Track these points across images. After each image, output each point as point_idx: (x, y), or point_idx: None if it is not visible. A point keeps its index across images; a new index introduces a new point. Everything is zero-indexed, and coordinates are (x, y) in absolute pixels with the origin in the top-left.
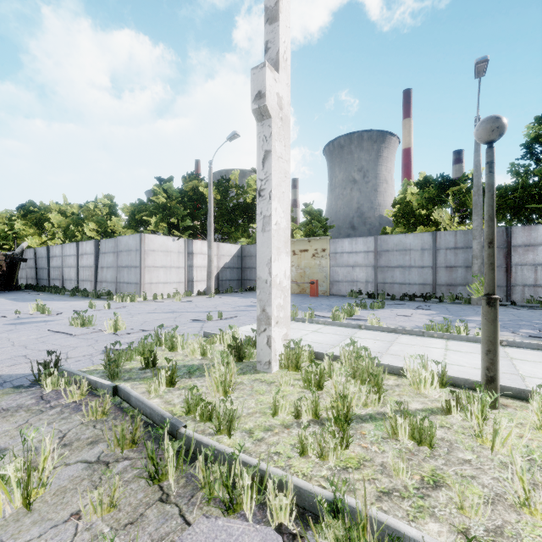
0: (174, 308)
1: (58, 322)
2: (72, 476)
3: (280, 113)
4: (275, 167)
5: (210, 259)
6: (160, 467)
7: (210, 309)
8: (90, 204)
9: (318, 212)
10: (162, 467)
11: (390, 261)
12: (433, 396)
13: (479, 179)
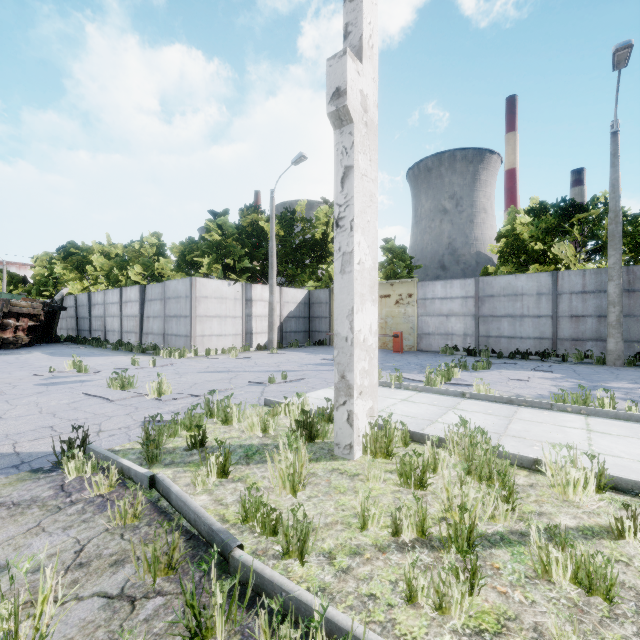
0: (230, 366)
1: (95, 382)
2: (84, 620)
3: (365, 117)
4: (358, 188)
5: (272, 307)
6: (204, 618)
7: (272, 368)
8: (135, 244)
9: (401, 249)
10: (206, 618)
11: (496, 309)
12: (588, 506)
13: (618, 202)
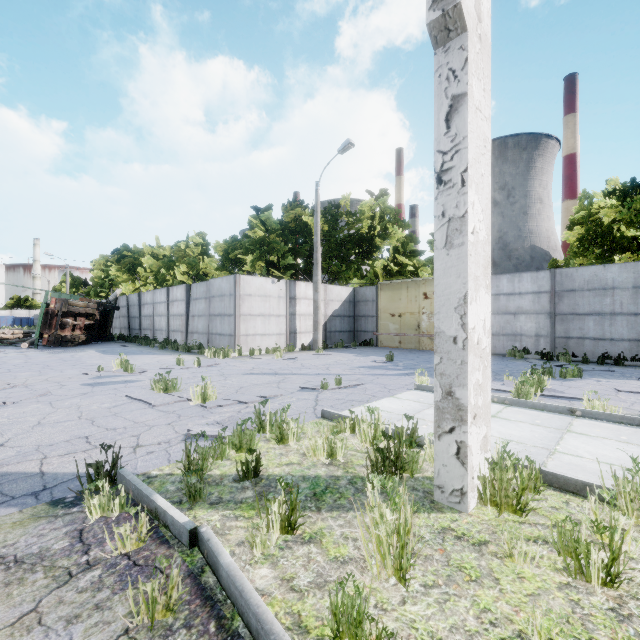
0: (276, 368)
1: (139, 383)
2: None
3: (478, 28)
4: (472, 125)
5: (316, 305)
6: None
7: (321, 371)
8: (181, 244)
9: None
10: None
11: (578, 305)
12: None
13: None
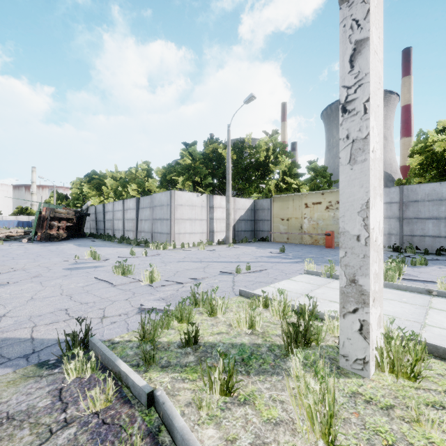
0: (201, 257)
1: (104, 268)
2: None
3: None
4: (372, 64)
5: (228, 212)
6: None
7: (234, 259)
8: (132, 169)
9: (322, 168)
10: None
11: (420, 212)
12: None
13: None
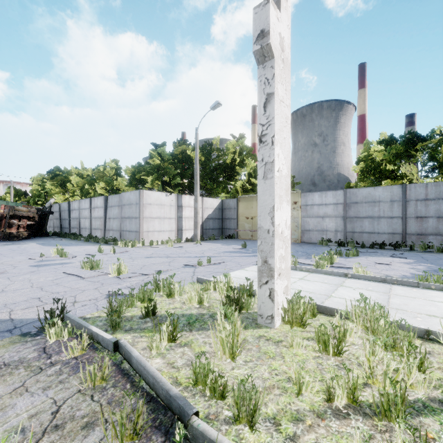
0: (168, 253)
1: (72, 264)
2: None
3: (282, 55)
4: (278, 110)
5: (196, 211)
6: None
7: (198, 254)
8: (100, 167)
9: None
10: None
11: (359, 212)
12: None
13: None
